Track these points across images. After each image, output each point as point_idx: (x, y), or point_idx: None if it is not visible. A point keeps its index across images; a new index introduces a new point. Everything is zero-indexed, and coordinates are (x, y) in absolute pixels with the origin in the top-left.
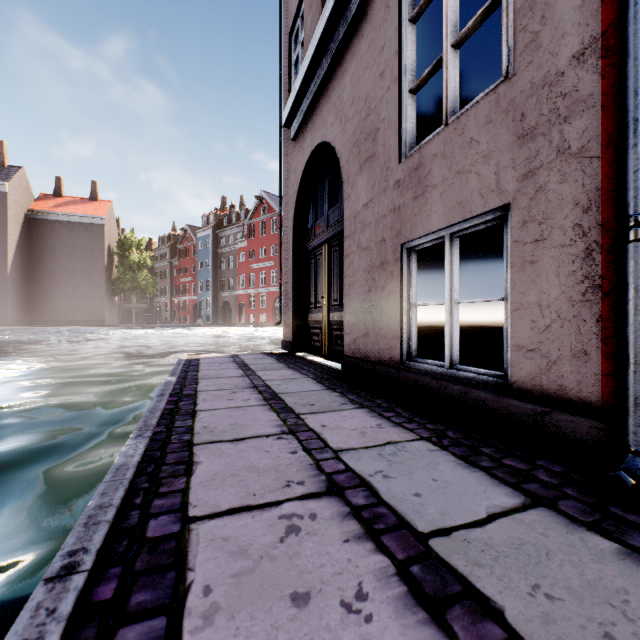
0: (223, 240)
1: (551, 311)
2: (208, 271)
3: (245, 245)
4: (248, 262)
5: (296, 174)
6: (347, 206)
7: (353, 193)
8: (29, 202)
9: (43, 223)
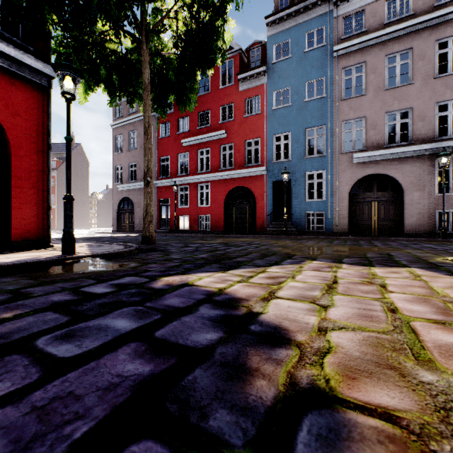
0: None
1: (154, 225)
2: None
3: None
4: None
5: (119, 197)
6: (135, 210)
7: (137, 209)
8: None
9: None
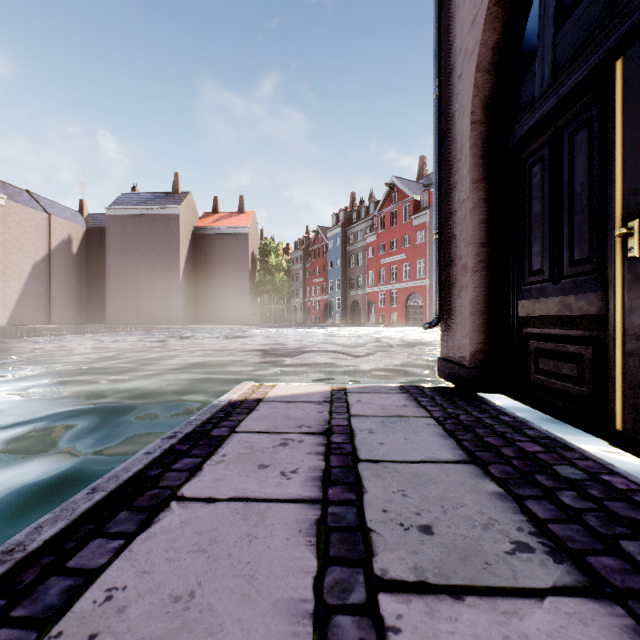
0: (352, 237)
1: None
2: (337, 270)
3: (374, 239)
4: (377, 257)
5: None
6: None
7: None
8: (195, 221)
9: (204, 237)
